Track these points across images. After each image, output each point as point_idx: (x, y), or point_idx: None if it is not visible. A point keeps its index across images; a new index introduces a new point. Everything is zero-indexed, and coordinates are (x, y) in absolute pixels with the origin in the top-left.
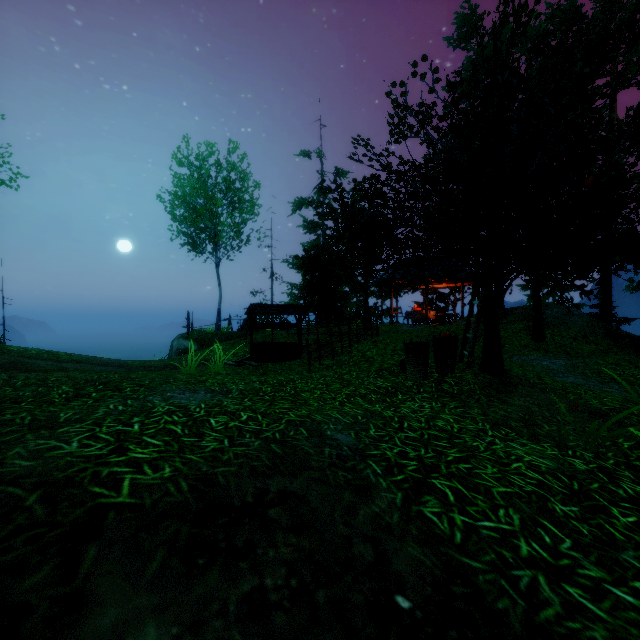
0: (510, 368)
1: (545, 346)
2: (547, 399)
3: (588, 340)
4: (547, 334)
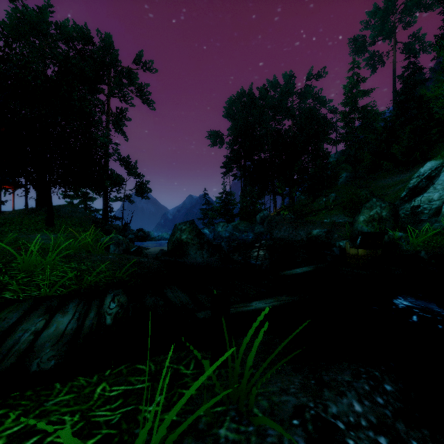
0: (1, 238)
1: (53, 229)
2: (3, 248)
3: (82, 225)
4: (58, 222)
